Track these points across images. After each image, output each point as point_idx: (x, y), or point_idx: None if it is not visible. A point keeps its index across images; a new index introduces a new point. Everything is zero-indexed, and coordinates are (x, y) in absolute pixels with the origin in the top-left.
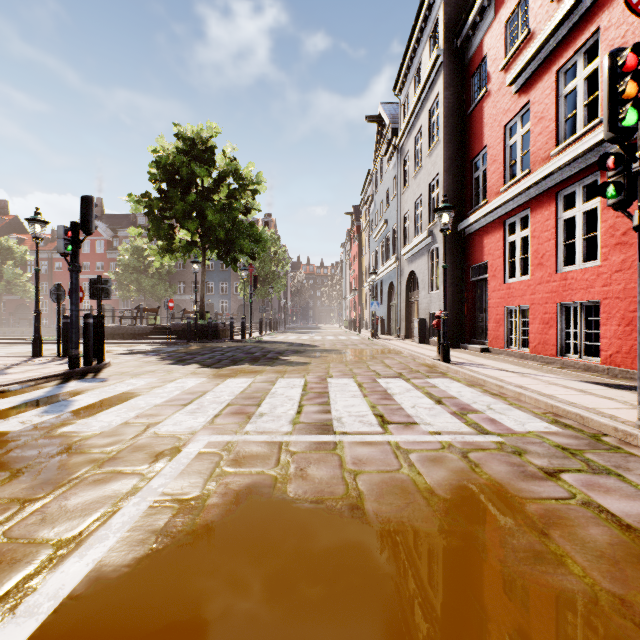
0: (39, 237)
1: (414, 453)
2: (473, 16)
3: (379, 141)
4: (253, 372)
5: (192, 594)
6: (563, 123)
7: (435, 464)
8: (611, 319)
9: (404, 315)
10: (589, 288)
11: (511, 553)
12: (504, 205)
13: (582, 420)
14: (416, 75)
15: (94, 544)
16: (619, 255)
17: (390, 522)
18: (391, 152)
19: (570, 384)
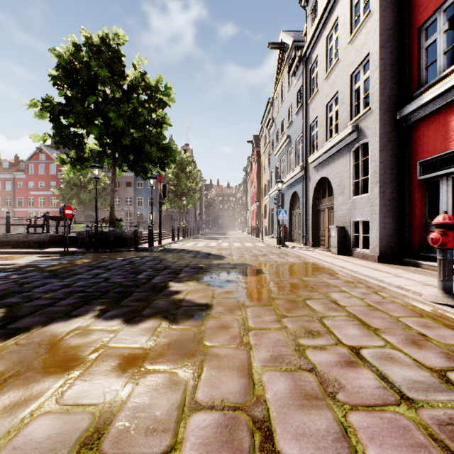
0: None
1: None
2: None
3: (280, 68)
4: (55, 369)
5: None
6: None
7: None
8: None
9: (311, 223)
10: None
11: None
12: None
13: None
14: None
15: None
16: None
17: None
18: (295, 66)
19: None
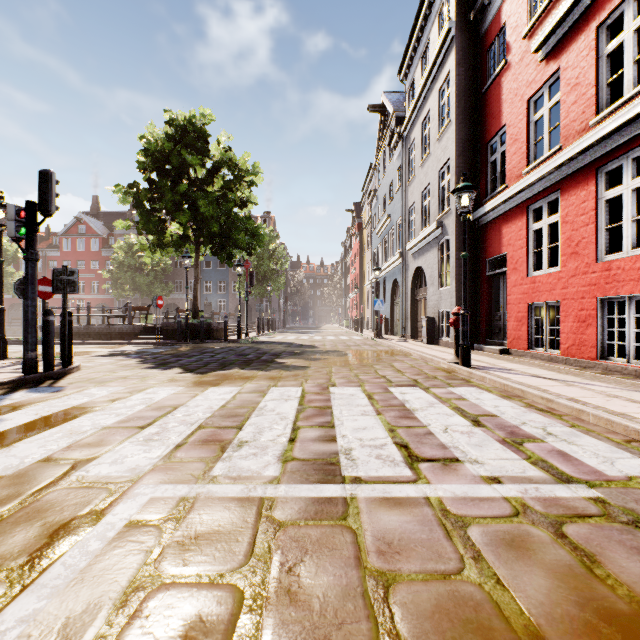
0: (2, 224)
1: (474, 526)
2: None
3: (382, 132)
4: (242, 378)
5: None
6: (605, 87)
7: (518, 555)
8: None
9: (410, 314)
10: None
11: None
12: (528, 188)
13: None
14: (423, 56)
15: None
16: None
17: None
18: (395, 141)
19: (635, 396)
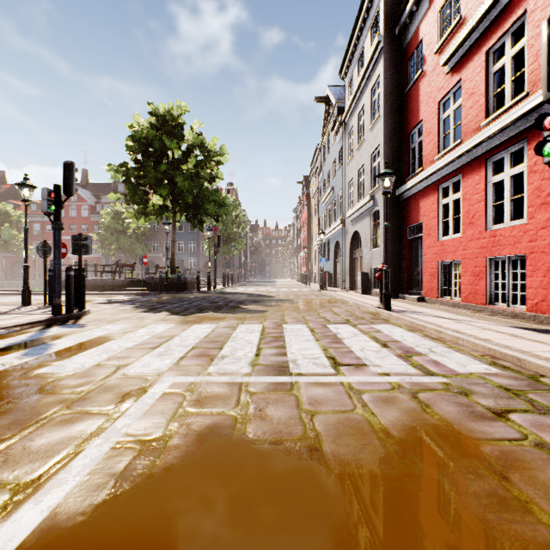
0: (27, 200)
1: (366, 393)
2: (410, 6)
3: (326, 119)
4: (216, 319)
5: (147, 547)
6: (492, 97)
7: (387, 404)
8: (537, 271)
9: (349, 270)
10: (516, 244)
11: (474, 499)
12: (438, 172)
13: (519, 362)
14: (359, 60)
15: (52, 489)
16: (544, 214)
17: (349, 464)
18: (337, 128)
19: (502, 329)
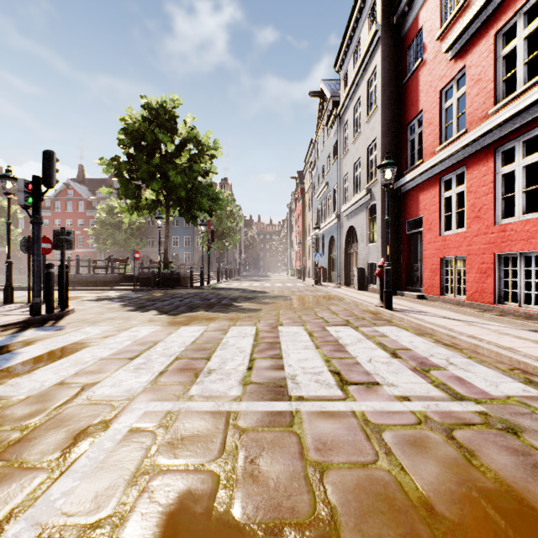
0: (10, 193)
1: (387, 431)
2: None
3: (321, 113)
4: (207, 319)
5: None
6: (501, 83)
7: (418, 451)
8: None
9: (344, 265)
10: (530, 239)
11: None
12: (440, 163)
13: None
14: (355, 52)
15: None
16: None
17: None
18: (332, 122)
19: (521, 334)
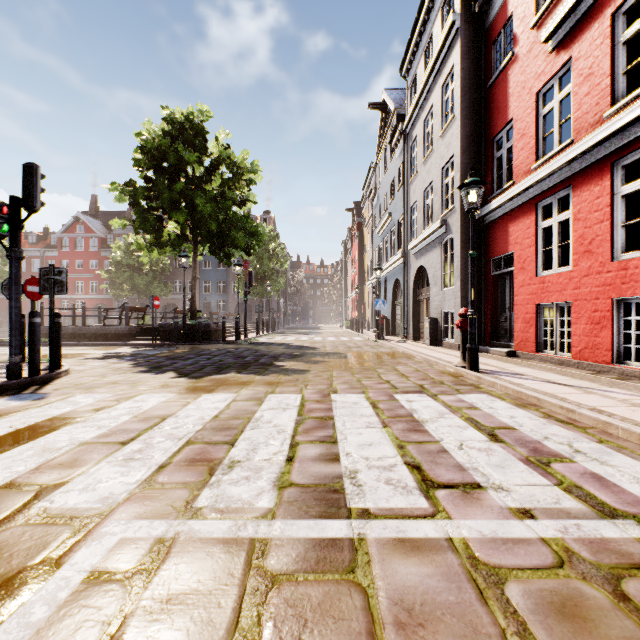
0: None
1: (512, 582)
2: None
3: (383, 130)
4: (238, 384)
5: None
6: (621, 76)
7: (575, 629)
8: None
9: (412, 314)
10: None
11: None
12: (537, 184)
13: None
14: (426, 51)
15: None
16: None
17: None
18: (397, 139)
19: None
